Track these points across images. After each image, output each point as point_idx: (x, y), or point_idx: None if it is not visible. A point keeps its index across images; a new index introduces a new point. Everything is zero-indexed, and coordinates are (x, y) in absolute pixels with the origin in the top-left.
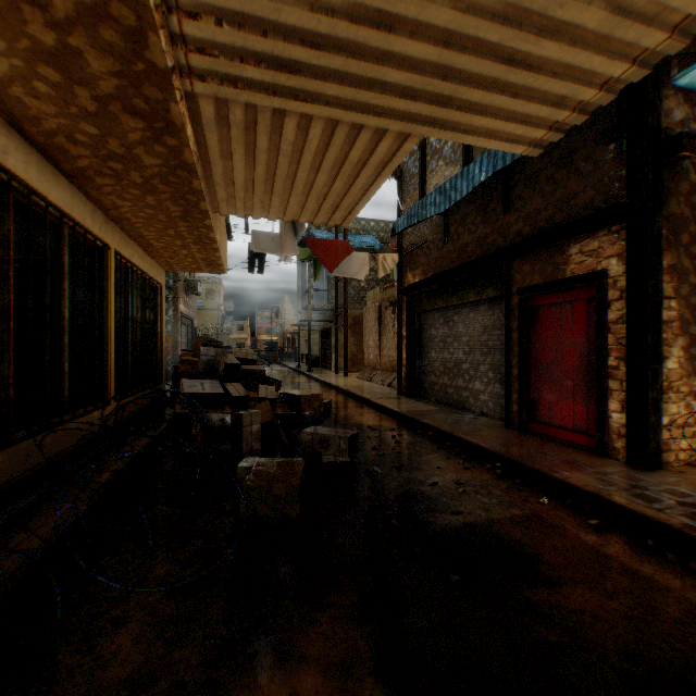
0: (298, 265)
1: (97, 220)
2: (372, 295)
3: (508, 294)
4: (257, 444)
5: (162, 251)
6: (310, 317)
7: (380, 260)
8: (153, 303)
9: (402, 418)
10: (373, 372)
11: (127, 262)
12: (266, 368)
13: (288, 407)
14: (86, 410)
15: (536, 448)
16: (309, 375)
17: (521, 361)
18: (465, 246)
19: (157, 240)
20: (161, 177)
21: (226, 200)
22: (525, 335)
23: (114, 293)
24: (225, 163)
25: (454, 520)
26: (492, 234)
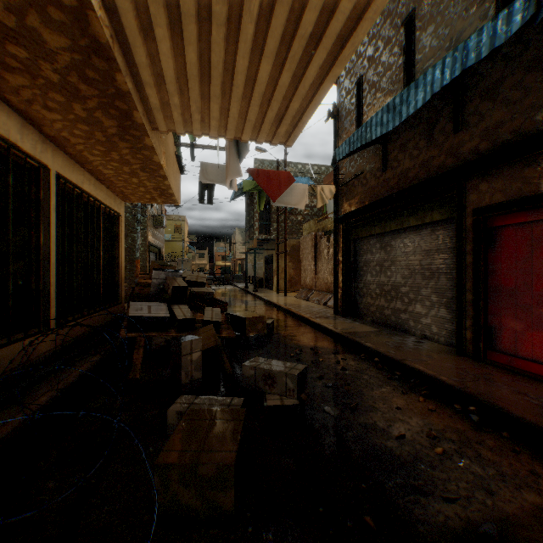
0: (246, 204)
1: (28, 136)
2: (308, 226)
3: (459, 215)
4: (197, 373)
5: (114, 180)
6: (255, 245)
7: (318, 191)
8: (110, 230)
9: (343, 339)
10: (309, 292)
11: (75, 187)
12: (220, 287)
13: (233, 328)
14: (10, 339)
15: (508, 385)
16: (254, 294)
17: (476, 286)
18: (406, 171)
19: (105, 167)
20: (78, 72)
21: (162, 110)
22: (482, 258)
23: (56, 216)
24: (149, 48)
25: (450, 513)
26: (438, 156)
